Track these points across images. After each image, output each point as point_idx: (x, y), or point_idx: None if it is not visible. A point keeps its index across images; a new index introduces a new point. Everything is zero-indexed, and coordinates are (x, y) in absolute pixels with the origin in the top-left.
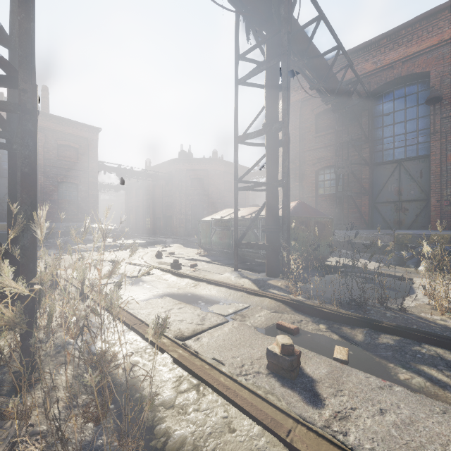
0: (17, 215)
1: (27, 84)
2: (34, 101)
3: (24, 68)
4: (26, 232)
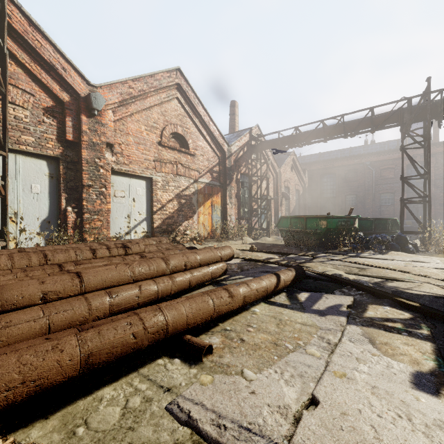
0: (425, 219)
1: (429, 197)
2: (430, 200)
3: (428, 194)
4: (429, 223)
